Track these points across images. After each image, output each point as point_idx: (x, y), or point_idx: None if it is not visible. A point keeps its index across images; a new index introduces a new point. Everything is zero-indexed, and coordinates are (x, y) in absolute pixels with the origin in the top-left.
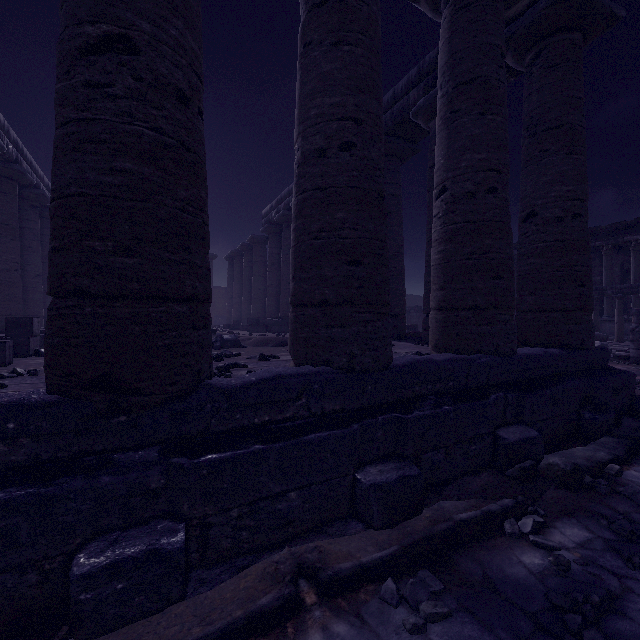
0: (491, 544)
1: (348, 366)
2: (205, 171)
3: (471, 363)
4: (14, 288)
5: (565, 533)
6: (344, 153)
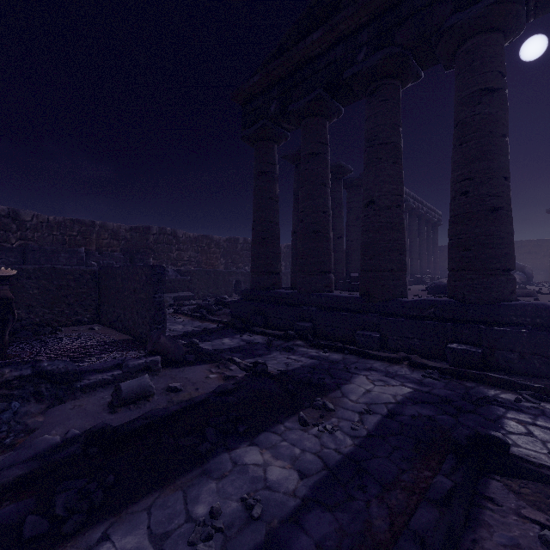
0: (499, 389)
1: (461, 300)
2: (400, 225)
3: None
4: None
5: None
6: (462, 197)
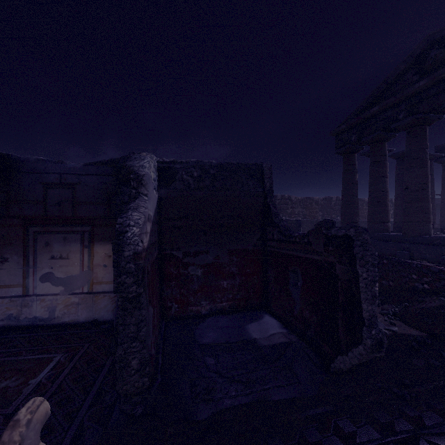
0: None
1: None
2: (424, 199)
3: None
4: None
5: None
6: None
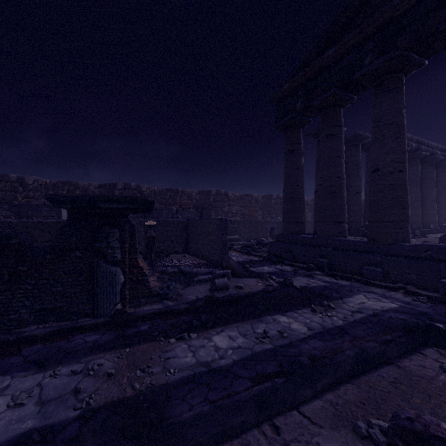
0: None
1: None
2: (402, 186)
3: None
4: (416, 209)
5: None
6: None
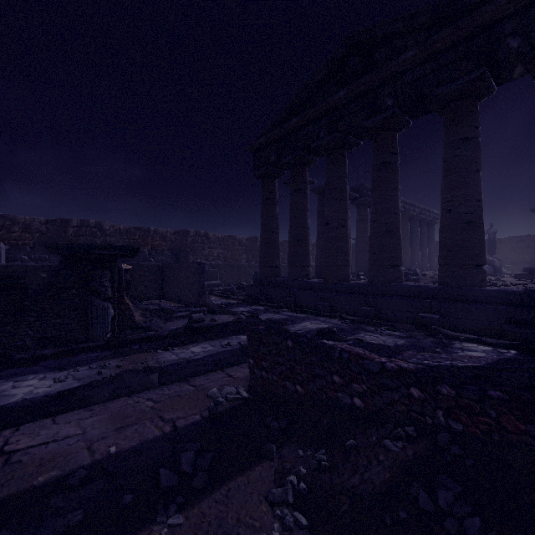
0: (375, 327)
1: (371, 282)
2: (344, 238)
3: (421, 287)
4: None
5: (393, 332)
6: (372, 224)
